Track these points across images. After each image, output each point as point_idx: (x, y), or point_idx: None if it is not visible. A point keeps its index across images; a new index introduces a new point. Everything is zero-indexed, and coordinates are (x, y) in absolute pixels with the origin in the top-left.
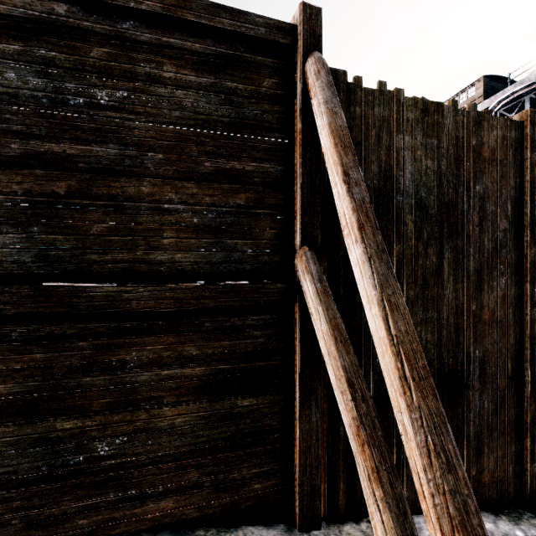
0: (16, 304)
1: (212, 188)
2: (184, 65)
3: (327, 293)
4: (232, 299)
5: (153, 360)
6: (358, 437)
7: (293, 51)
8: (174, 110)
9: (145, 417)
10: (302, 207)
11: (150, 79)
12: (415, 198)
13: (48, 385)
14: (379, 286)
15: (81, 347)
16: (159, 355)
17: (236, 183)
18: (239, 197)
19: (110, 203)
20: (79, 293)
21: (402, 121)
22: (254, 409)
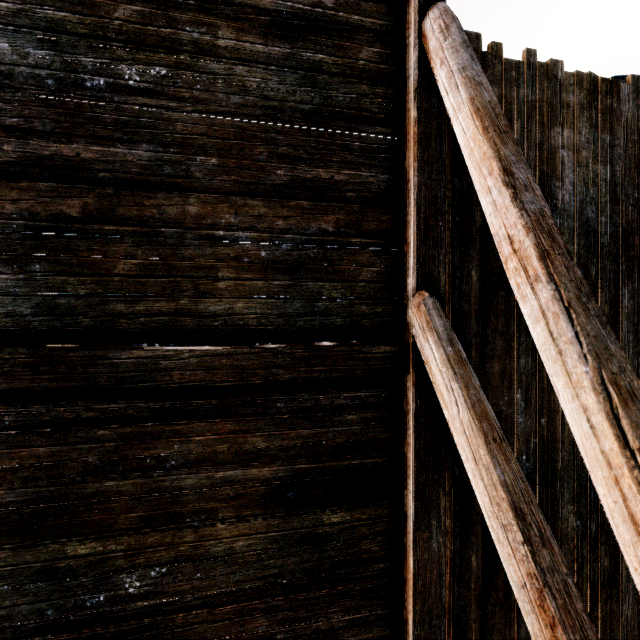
0: (8, 376)
1: (287, 206)
2: (247, 29)
3: (464, 362)
4: (316, 368)
5: (203, 456)
6: (543, 611)
7: (403, 7)
8: (233, 93)
9: (192, 539)
10: (418, 233)
11: (199, 49)
12: (579, 219)
13: (56, 492)
14: (593, 358)
15: (102, 437)
16: (212, 449)
17: (321, 200)
18: (326, 219)
19: (143, 229)
20: (97, 360)
21: (559, 107)
22: (346, 528)
